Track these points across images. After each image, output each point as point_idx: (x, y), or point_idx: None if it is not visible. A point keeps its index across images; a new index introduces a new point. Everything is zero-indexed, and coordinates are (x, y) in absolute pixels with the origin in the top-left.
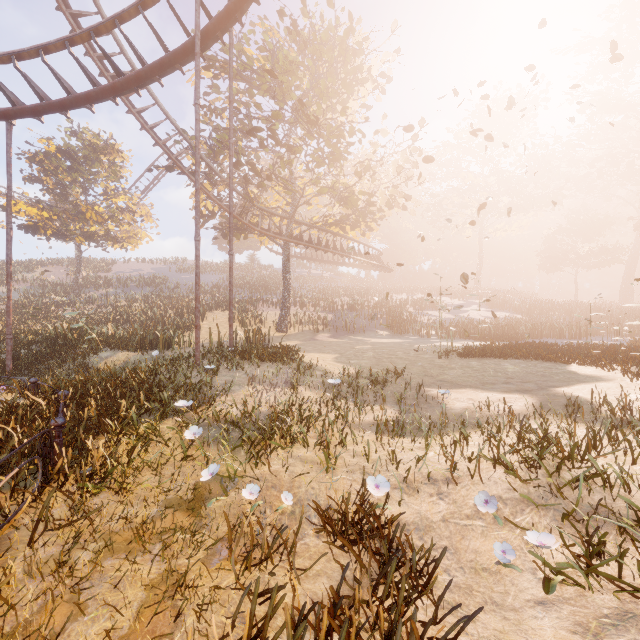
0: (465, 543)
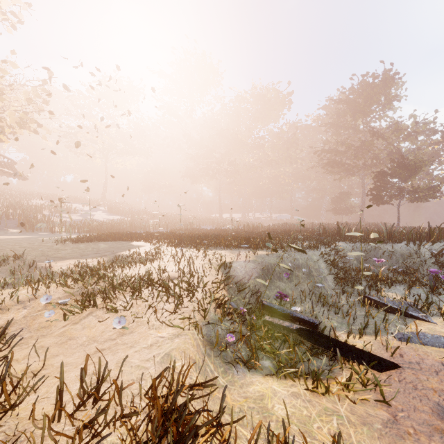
0: (35, 322)
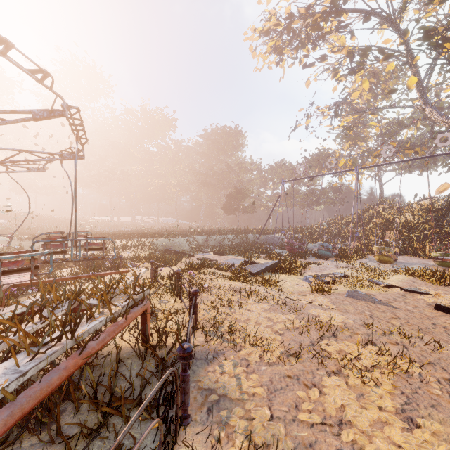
0: None
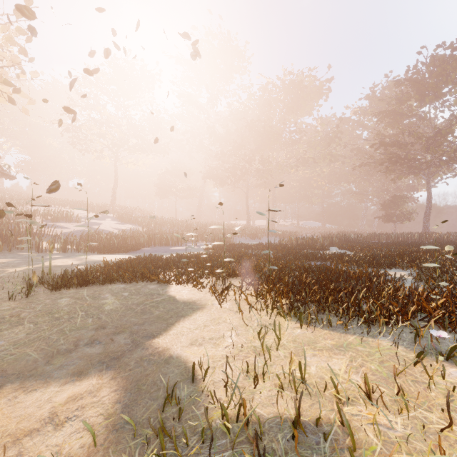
0: None
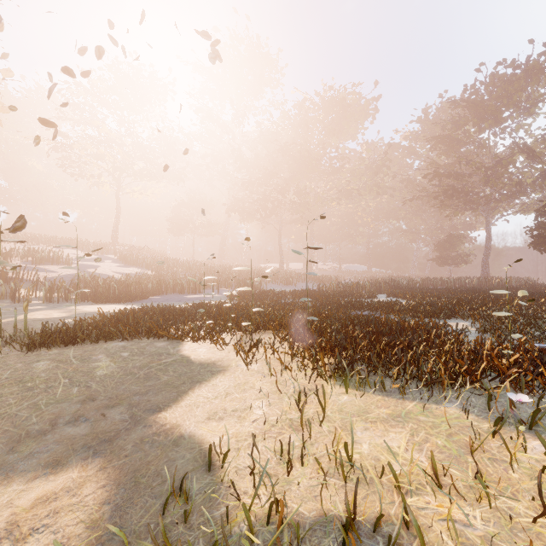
0: None
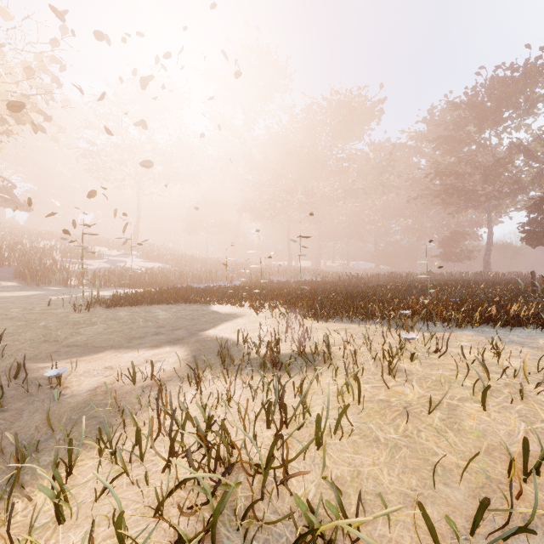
0: None
